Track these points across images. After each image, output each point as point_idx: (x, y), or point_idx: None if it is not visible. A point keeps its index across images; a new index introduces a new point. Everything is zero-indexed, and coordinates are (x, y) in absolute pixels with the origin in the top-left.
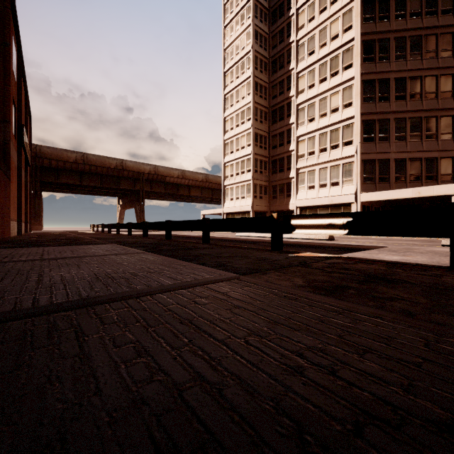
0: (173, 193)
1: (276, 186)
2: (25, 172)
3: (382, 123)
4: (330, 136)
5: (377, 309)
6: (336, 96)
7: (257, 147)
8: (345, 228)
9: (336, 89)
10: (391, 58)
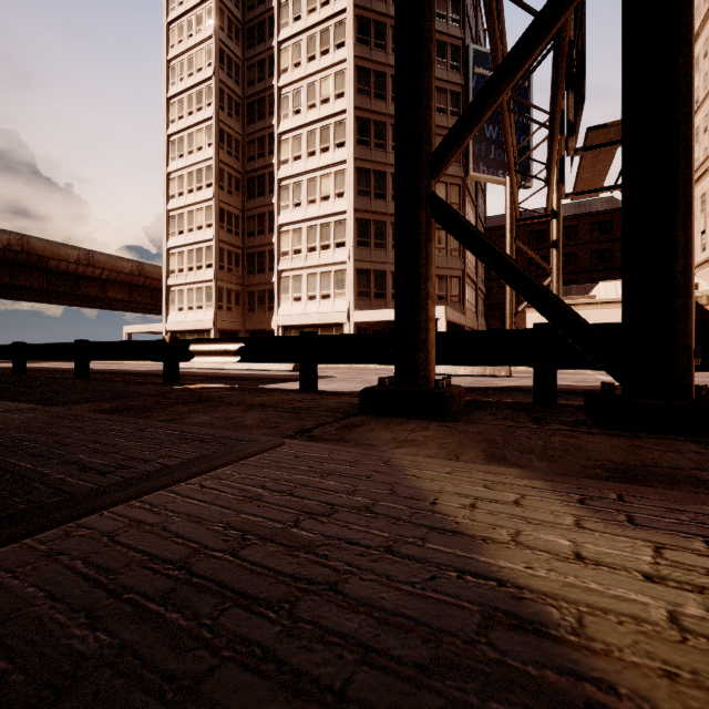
0: (67, 291)
1: (254, 294)
2: None
3: (378, 225)
4: (320, 232)
5: (126, 417)
6: (327, 179)
7: (224, 230)
8: (239, 354)
9: (327, 171)
10: (387, 148)
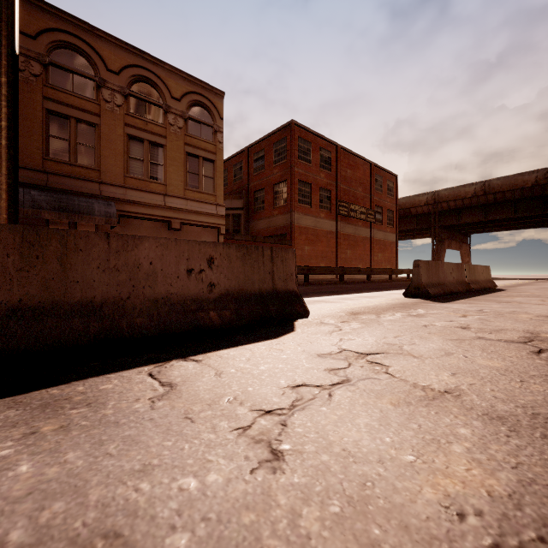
0: None
1: None
2: (370, 229)
3: None
4: None
5: None
6: None
7: None
8: None
9: None
10: None
